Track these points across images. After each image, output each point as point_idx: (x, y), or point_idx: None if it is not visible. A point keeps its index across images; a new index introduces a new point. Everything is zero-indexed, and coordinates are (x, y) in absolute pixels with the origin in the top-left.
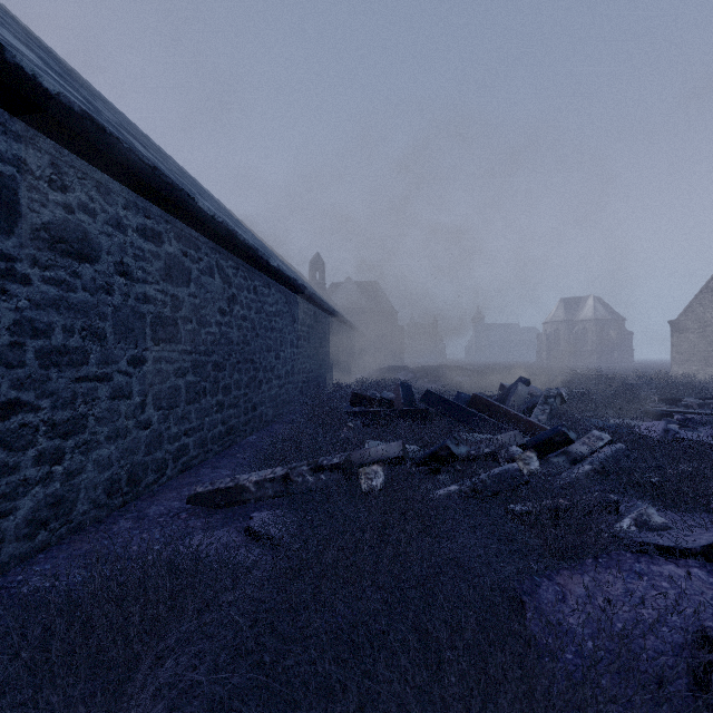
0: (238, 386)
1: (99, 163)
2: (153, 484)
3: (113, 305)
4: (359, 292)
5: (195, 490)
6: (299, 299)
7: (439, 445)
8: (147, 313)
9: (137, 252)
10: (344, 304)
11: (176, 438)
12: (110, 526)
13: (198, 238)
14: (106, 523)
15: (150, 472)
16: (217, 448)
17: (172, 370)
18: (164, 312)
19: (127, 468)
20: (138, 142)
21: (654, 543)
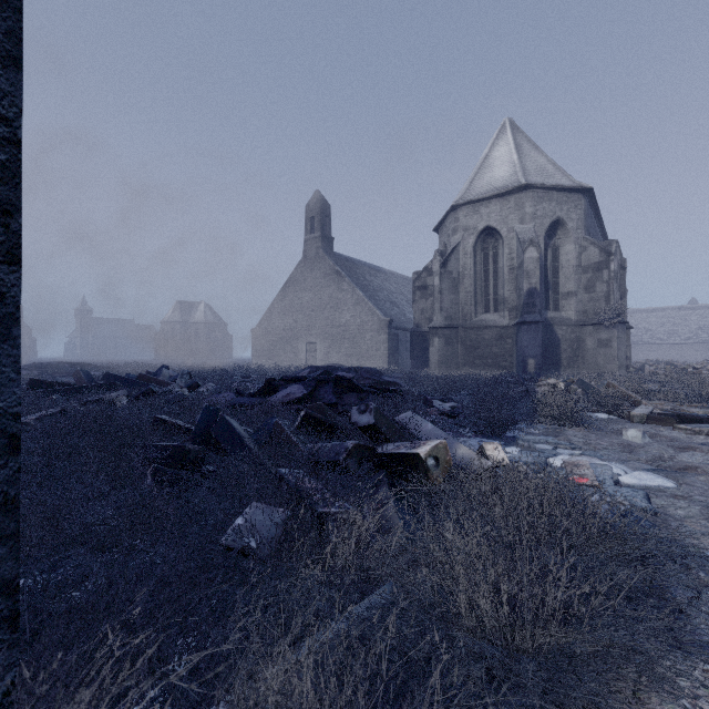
0: None
1: None
2: None
3: None
4: None
5: None
6: None
7: (145, 389)
8: None
9: None
10: None
11: None
12: None
13: None
14: None
15: None
16: None
17: None
18: None
19: None
20: None
21: None
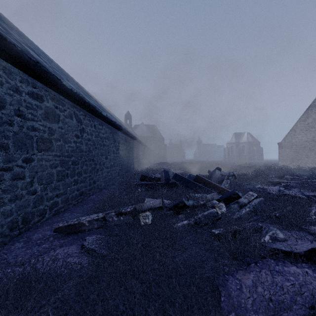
0: (86, 172)
1: (4, 57)
2: (37, 222)
3: (13, 131)
4: (147, 129)
5: (58, 225)
6: (117, 131)
7: (179, 200)
8: (34, 136)
9: (28, 105)
10: (140, 134)
11: (51, 198)
12: (10, 246)
13: (64, 100)
14: (8, 244)
15: (36, 216)
16: (74, 202)
17: (48, 165)
18: (44, 136)
19: (22, 215)
20: (34, 52)
21: (281, 249)
